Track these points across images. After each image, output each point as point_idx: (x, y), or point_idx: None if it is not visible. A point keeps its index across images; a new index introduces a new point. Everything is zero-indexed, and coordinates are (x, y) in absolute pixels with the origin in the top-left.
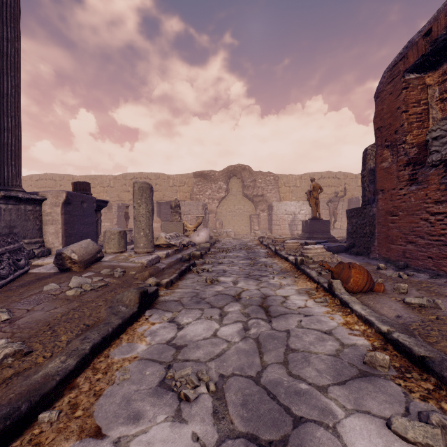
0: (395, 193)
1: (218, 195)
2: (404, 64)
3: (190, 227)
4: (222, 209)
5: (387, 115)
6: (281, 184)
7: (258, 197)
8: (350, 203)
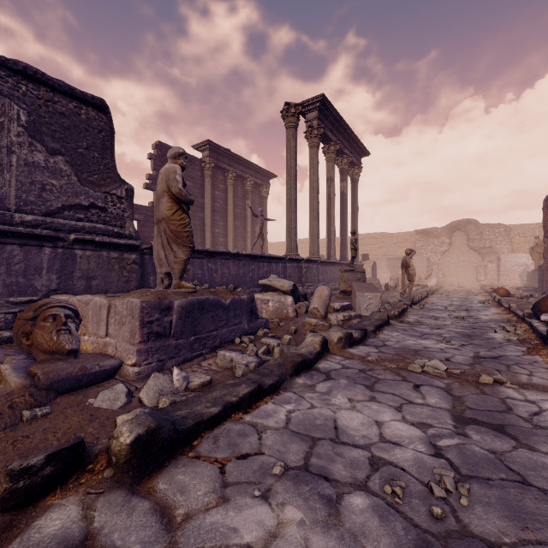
0: (546, 260)
1: (440, 249)
2: (547, 203)
3: (422, 276)
4: (444, 261)
5: (544, 222)
6: (514, 234)
7: (485, 249)
8: None
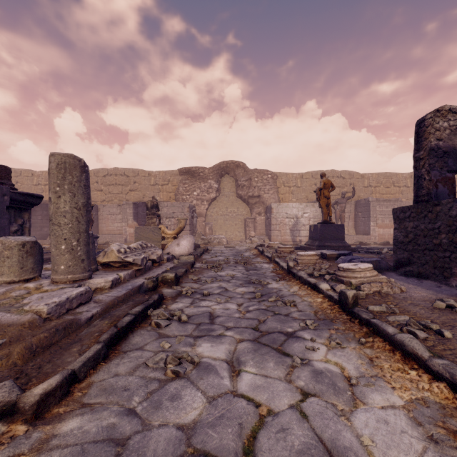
0: None
1: (208, 195)
2: None
3: (168, 233)
4: (213, 212)
5: None
6: (280, 183)
7: (254, 198)
8: (358, 205)
